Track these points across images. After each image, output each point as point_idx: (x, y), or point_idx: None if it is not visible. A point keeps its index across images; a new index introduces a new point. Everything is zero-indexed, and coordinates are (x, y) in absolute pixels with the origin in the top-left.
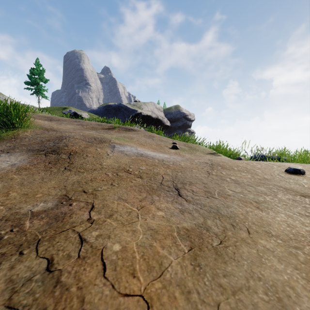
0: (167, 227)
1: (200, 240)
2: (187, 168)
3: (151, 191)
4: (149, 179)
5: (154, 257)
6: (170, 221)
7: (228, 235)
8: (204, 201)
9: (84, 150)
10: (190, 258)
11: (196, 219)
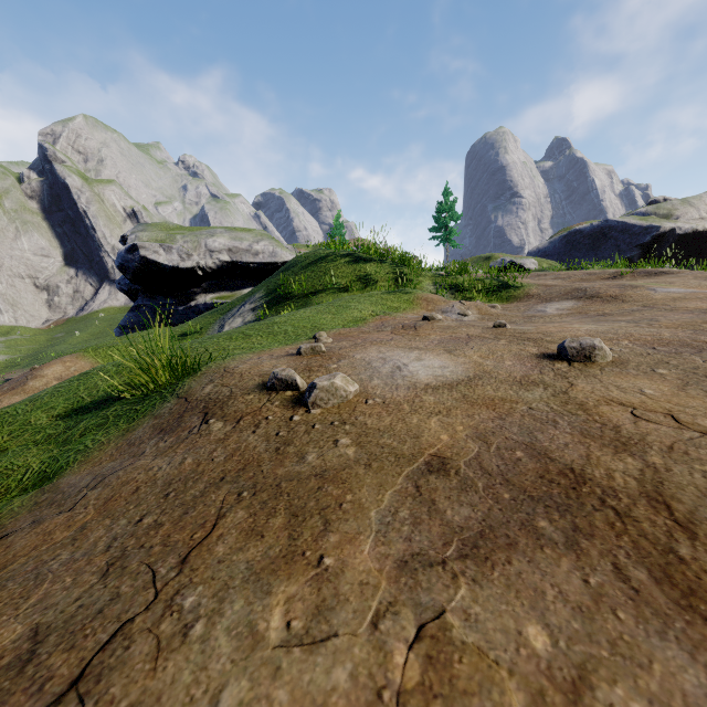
0: None
1: None
2: None
3: None
4: None
5: None
6: None
7: None
8: None
9: (623, 294)
10: None
11: None
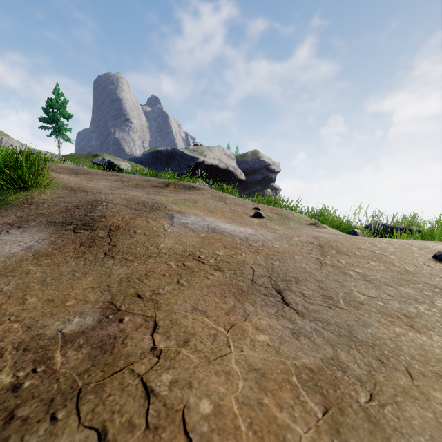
0: (279, 365)
1: (337, 393)
2: (285, 253)
3: (241, 294)
4: (233, 274)
5: (270, 428)
6: (280, 352)
7: (379, 381)
8: (325, 314)
9: (130, 224)
10: (328, 431)
11: (321, 350)
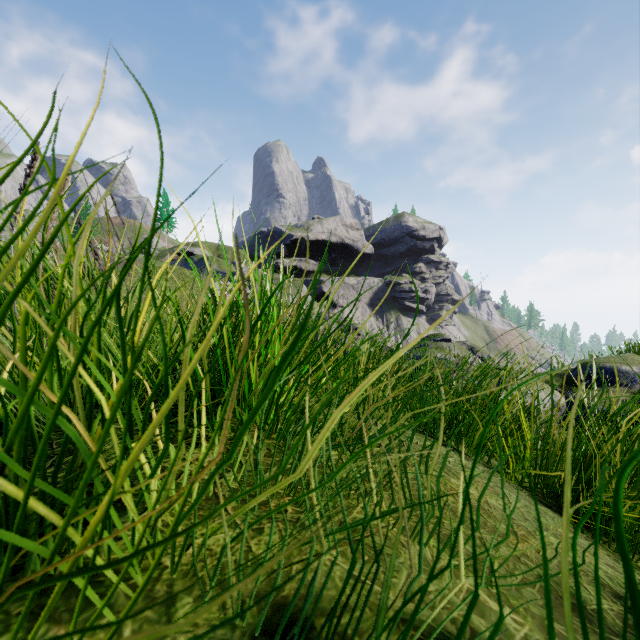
0: None
1: None
2: None
3: None
4: None
5: None
6: None
7: None
8: None
9: None
10: None
11: None
